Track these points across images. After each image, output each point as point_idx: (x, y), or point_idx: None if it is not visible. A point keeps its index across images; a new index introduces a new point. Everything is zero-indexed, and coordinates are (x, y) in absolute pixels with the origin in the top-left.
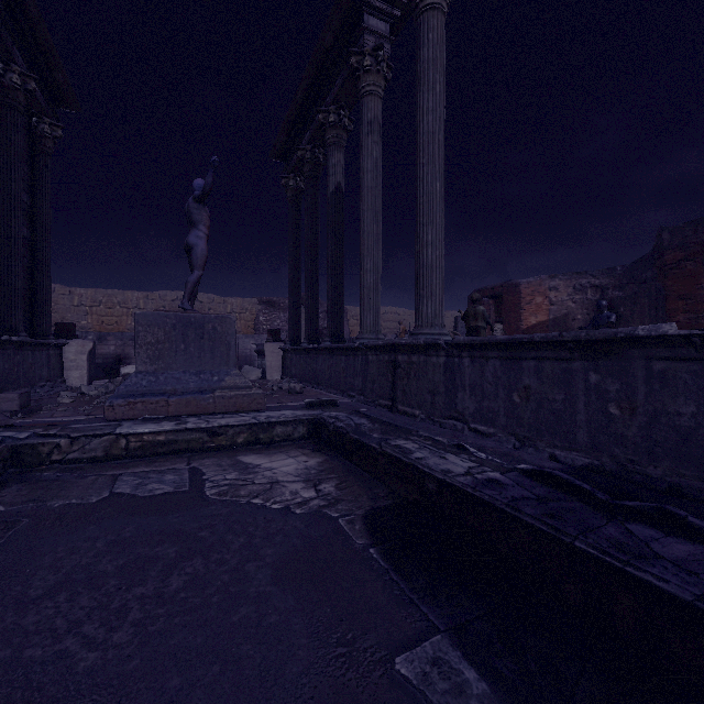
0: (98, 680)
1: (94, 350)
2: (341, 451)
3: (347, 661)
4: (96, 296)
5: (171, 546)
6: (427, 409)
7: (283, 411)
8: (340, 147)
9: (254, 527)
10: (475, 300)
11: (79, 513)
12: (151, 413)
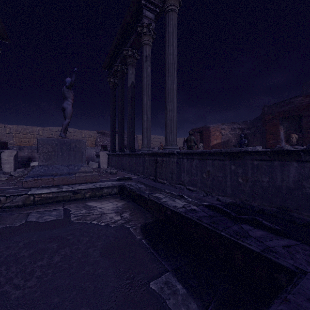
0: (21, 302)
1: (17, 154)
2: (132, 199)
3: (130, 285)
4: (18, 129)
5: (54, 243)
6: (169, 180)
7: (107, 182)
8: (133, 66)
9: (93, 233)
10: (190, 134)
11: (10, 230)
12: (45, 184)
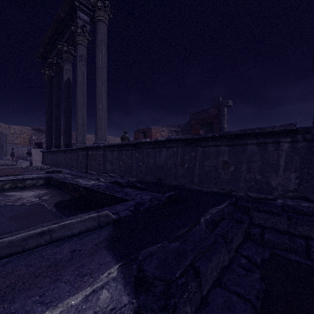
0: None
1: None
2: (57, 187)
3: None
4: None
5: None
6: (97, 171)
7: (32, 175)
8: (69, 62)
9: (5, 210)
10: (125, 132)
11: None
12: None
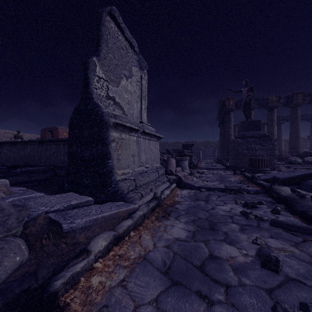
0: None
1: None
2: None
3: None
4: None
5: None
6: None
7: None
8: None
9: None
10: (18, 132)
11: None
12: None
